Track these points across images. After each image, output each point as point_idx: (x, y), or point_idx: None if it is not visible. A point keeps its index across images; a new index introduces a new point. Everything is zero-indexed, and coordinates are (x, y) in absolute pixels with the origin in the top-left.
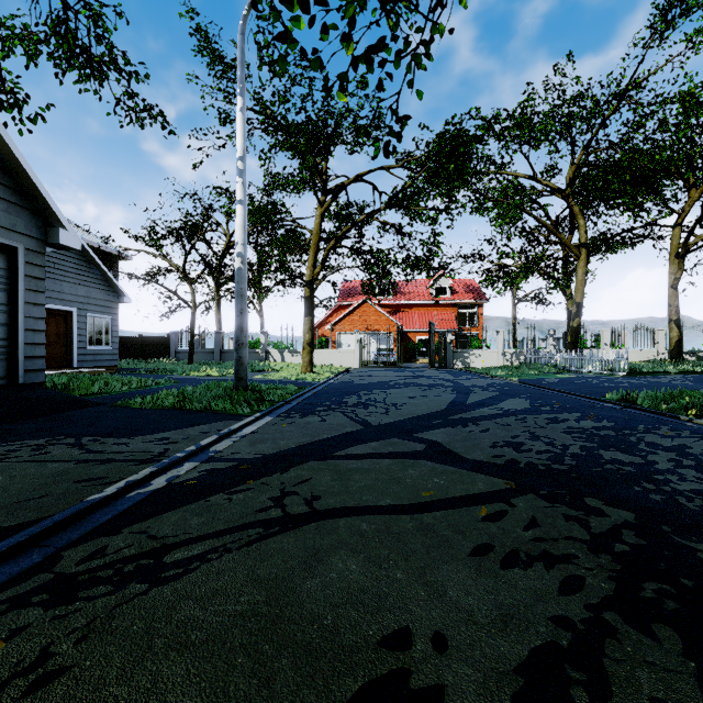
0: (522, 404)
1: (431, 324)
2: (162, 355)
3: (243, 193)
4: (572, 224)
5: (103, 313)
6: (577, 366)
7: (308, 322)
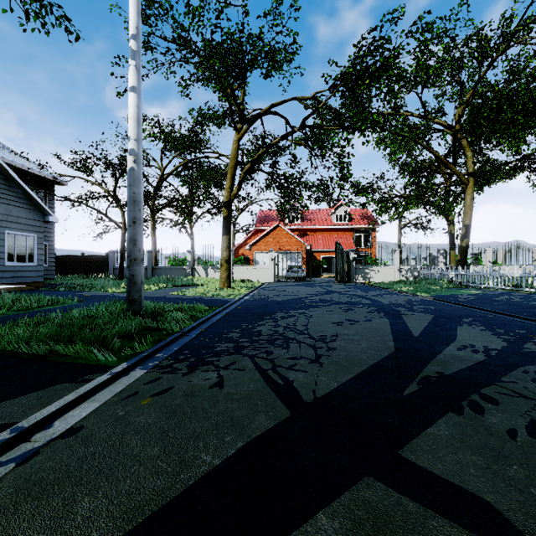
0: (488, 337)
1: (337, 244)
2: (101, 271)
3: (136, 79)
4: (455, 160)
5: (26, 231)
6: (474, 281)
7: (225, 240)
